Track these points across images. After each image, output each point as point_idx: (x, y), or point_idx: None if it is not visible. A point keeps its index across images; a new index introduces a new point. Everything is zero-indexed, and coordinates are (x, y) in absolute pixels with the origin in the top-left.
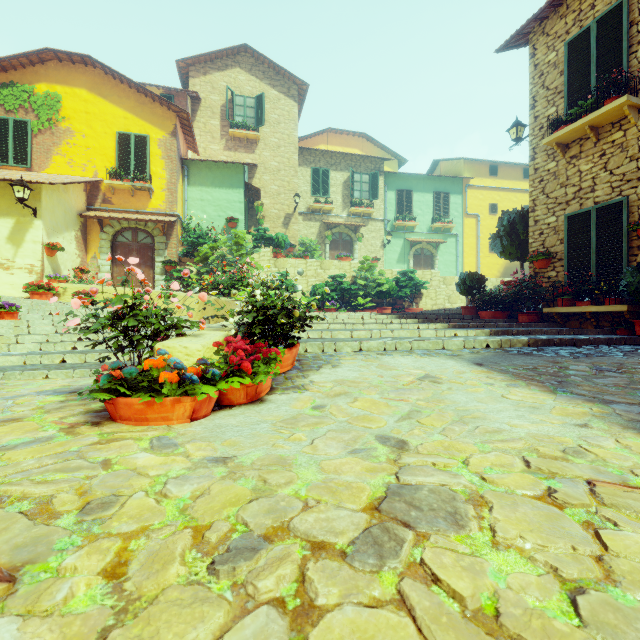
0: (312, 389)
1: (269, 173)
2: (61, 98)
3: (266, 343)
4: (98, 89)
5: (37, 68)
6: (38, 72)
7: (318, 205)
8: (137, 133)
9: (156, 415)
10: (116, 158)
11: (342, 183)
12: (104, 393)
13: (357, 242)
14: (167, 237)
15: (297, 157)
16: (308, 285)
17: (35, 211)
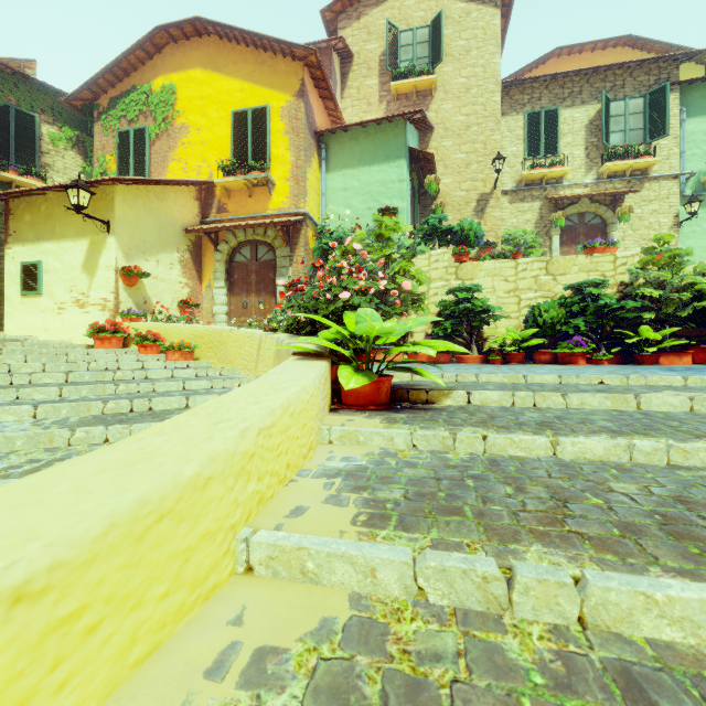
0: None
1: (451, 135)
2: (175, 88)
3: None
4: (213, 62)
5: (155, 60)
6: (156, 65)
7: (537, 171)
8: (254, 106)
9: None
10: (231, 148)
11: (584, 125)
12: None
13: (617, 225)
14: (291, 248)
15: (499, 97)
16: (520, 306)
17: (107, 225)
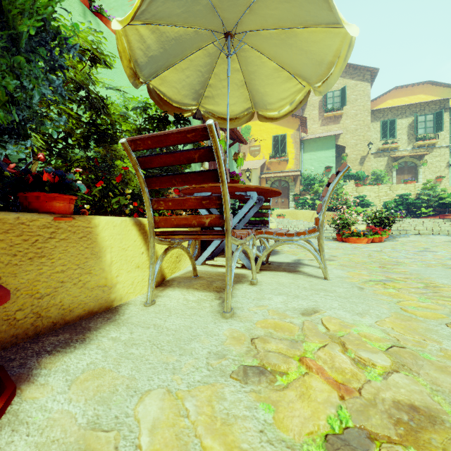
0: (398, 241)
1: (349, 133)
2: (250, 127)
3: (381, 228)
4: None
5: None
6: None
7: (386, 146)
8: (281, 134)
9: (359, 241)
10: (272, 148)
11: (407, 126)
12: (346, 236)
13: (421, 166)
14: (295, 182)
15: (369, 118)
16: (380, 202)
17: (250, 180)
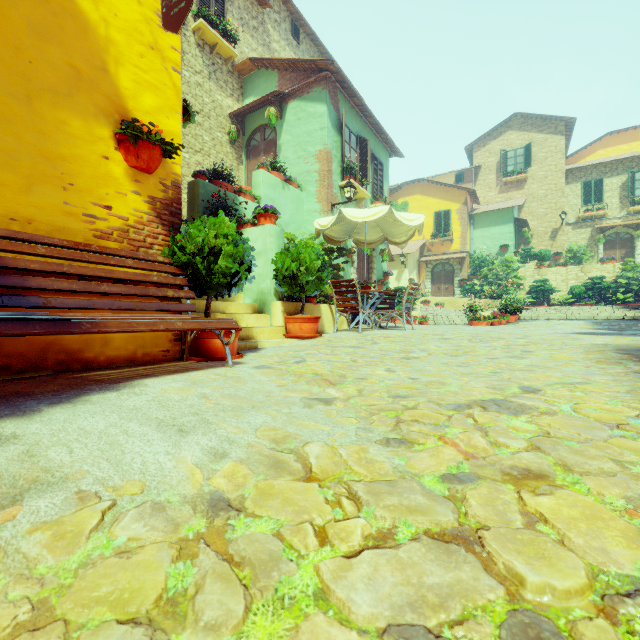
0: (516, 324)
1: (536, 200)
2: (408, 203)
3: (504, 313)
4: (424, 192)
5: (398, 192)
6: (398, 194)
7: (588, 214)
8: (444, 210)
9: (480, 324)
10: (433, 226)
11: (619, 186)
12: (470, 320)
13: (639, 238)
14: (461, 265)
15: (564, 180)
16: (567, 286)
17: (405, 265)
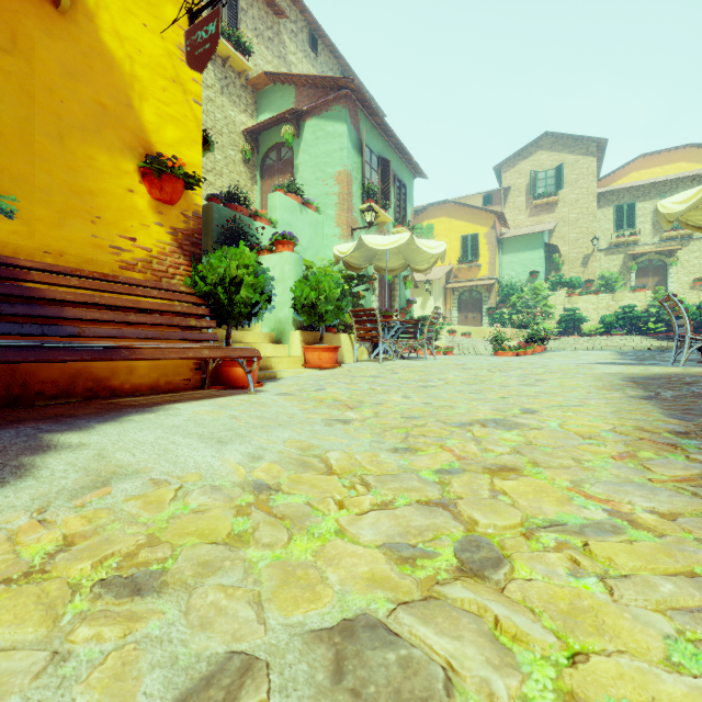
0: (542, 355)
1: (568, 225)
2: (434, 226)
3: (530, 343)
4: (451, 214)
5: (423, 214)
6: (423, 216)
7: (620, 239)
8: (472, 233)
9: (505, 355)
10: (460, 251)
11: (652, 211)
12: (496, 351)
13: (672, 266)
14: (489, 293)
15: (596, 204)
16: (598, 316)
17: (430, 292)
